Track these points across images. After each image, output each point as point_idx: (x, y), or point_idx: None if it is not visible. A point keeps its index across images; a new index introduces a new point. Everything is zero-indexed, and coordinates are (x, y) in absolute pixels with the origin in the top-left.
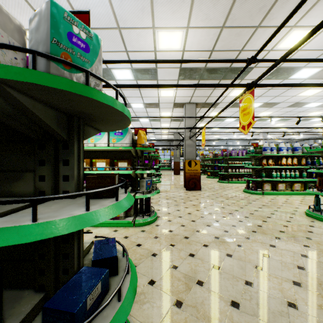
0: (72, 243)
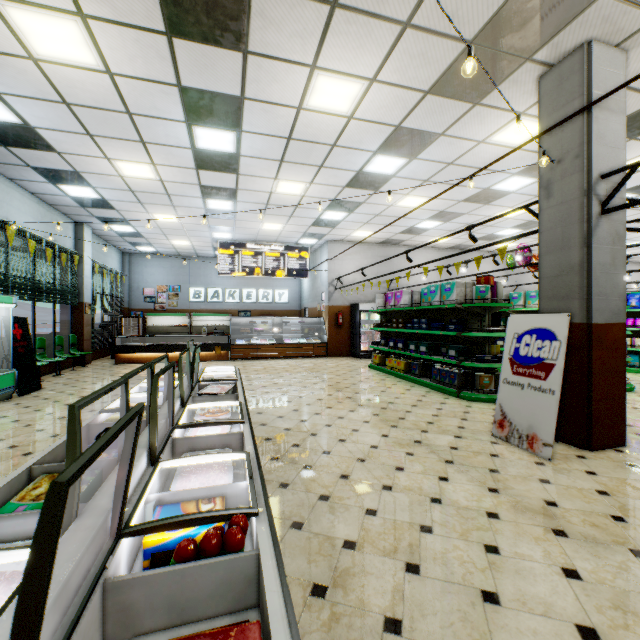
0: (485, 346)
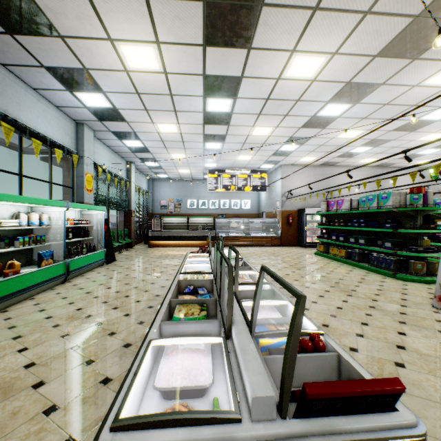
0: (417, 240)
